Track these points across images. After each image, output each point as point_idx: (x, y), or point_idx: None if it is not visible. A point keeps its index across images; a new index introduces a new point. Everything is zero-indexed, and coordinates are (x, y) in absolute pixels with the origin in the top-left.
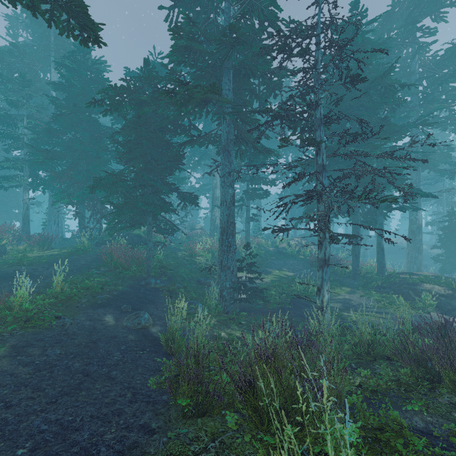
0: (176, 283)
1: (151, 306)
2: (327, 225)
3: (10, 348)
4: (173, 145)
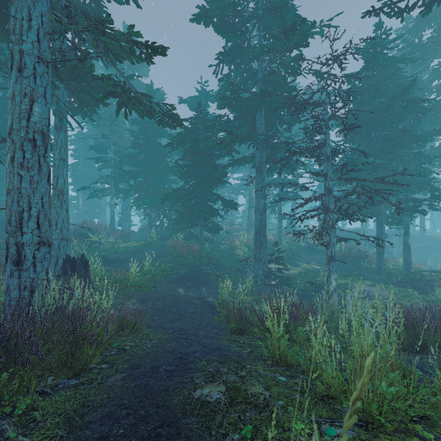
0: (221, 270)
1: (205, 285)
2: (320, 235)
3: (137, 300)
4: (219, 165)
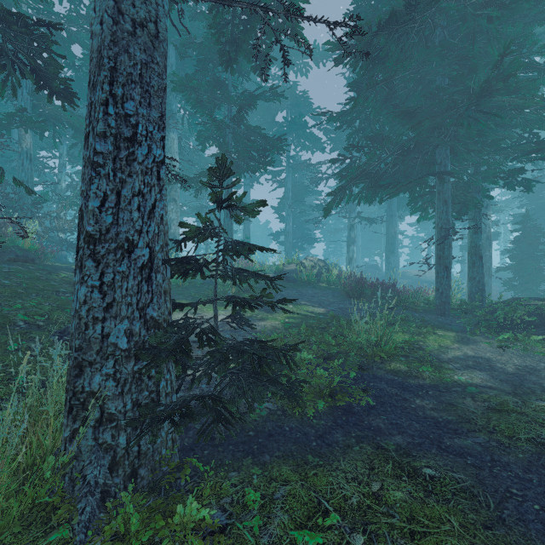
0: None
1: None
2: None
3: None
4: None
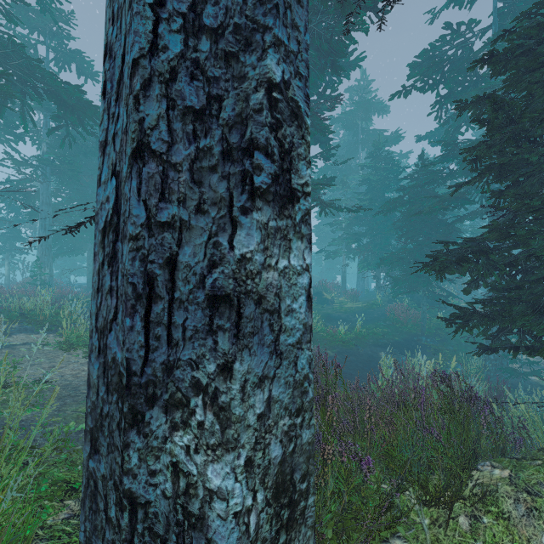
0: (448, 346)
1: (415, 356)
2: None
3: (337, 351)
4: (445, 222)
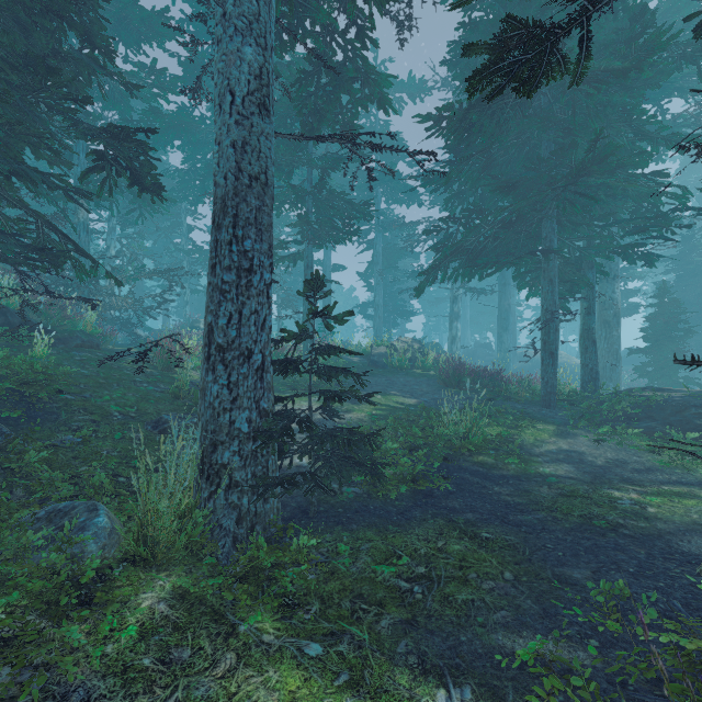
0: (59, 434)
1: None
2: None
3: None
4: None
